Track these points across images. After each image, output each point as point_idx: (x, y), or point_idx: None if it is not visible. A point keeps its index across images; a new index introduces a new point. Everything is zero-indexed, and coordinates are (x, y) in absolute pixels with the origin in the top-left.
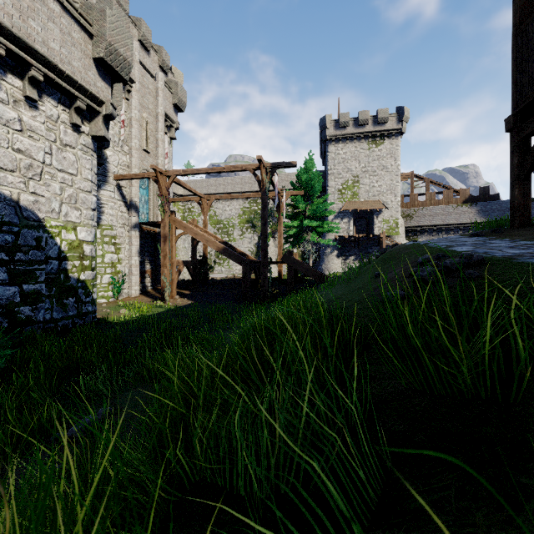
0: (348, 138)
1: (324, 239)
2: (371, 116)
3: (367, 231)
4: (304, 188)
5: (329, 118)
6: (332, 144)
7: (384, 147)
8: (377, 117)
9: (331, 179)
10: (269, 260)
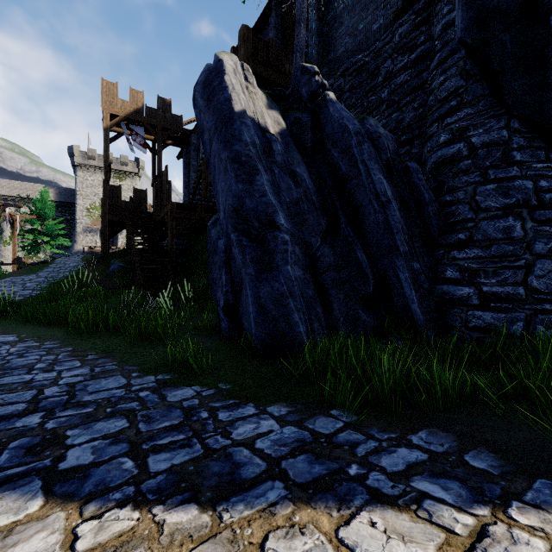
0: (95, 169)
1: (73, 247)
2: (116, 158)
3: (113, 244)
4: (40, 213)
5: (77, 149)
6: (81, 170)
7: (126, 183)
8: (120, 160)
9: (80, 199)
10: (1, 262)
